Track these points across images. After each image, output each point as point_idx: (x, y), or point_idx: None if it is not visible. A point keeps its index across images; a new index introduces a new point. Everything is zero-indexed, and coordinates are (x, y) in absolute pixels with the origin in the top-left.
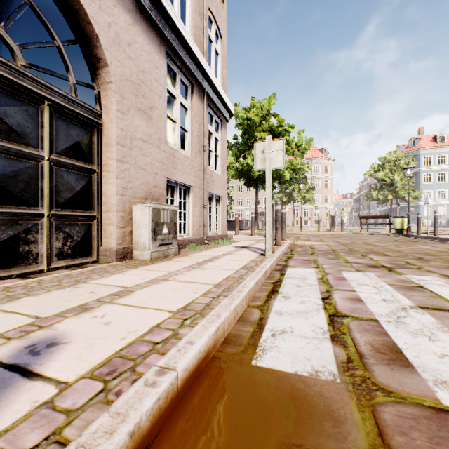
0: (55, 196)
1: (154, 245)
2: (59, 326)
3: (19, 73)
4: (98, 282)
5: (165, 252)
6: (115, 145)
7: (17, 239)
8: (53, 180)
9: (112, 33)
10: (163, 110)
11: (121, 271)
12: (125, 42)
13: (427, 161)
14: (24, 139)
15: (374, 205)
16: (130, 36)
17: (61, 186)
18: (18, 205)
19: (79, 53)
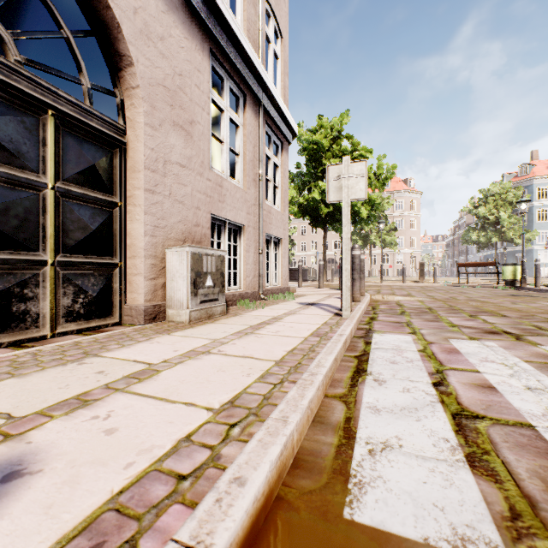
0: (62, 236)
1: (194, 302)
2: (36, 436)
3: (12, 70)
4: (114, 355)
5: (209, 311)
6: (143, 170)
7: (9, 295)
8: (60, 216)
9: (139, 21)
10: (206, 126)
11: (149, 337)
12: (156, 35)
13: (542, 193)
14: (18, 160)
15: (472, 250)
16: (163, 27)
17: (70, 224)
18: (11, 248)
19: (96, 49)
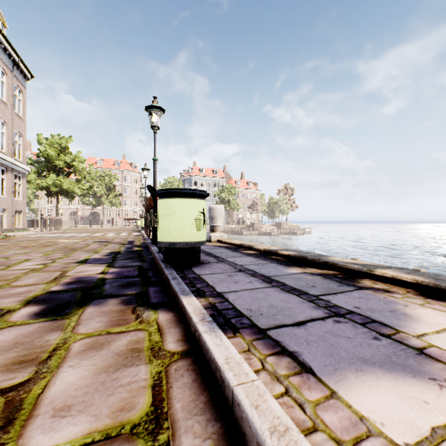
0: None
1: None
2: None
3: None
4: None
5: None
6: None
7: None
8: None
9: None
10: None
11: None
12: None
13: None
14: None
15: None
16: None
17: None
18: None
19: None
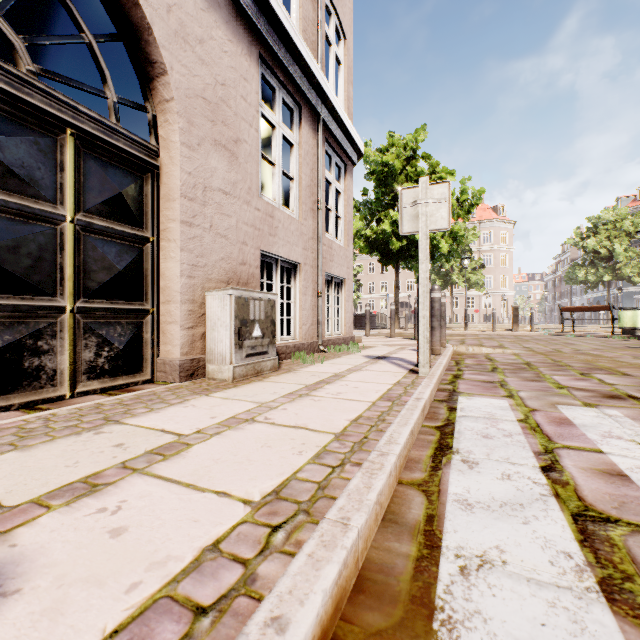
0: (83, 278)
1: (239, 356)
2: (24, 535)
3: (23, 82)
4: (139, 422)
5: (257, 366)
6: (178, 198)
7: (20, 348)
8: (80, 254)
9: (174, 21)
10: (254, 145)
11: (183, 399)
12: (194, 37)
13: None
14: (31, 188)
15: (579, 291)
16: (202, 27)
17: (93, 264)
18: (22, 293)
19: (124, 57)
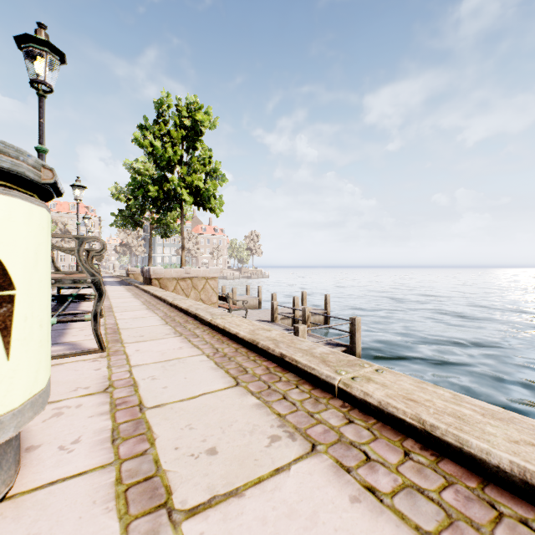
0: None
1: None
2: None
3: None
4: None
5: None
6: None
7: None
8: None
9: None
10: None
11: None
12: None
13: None
14: None
15: None
16: None
17: None
18: None
19: None
